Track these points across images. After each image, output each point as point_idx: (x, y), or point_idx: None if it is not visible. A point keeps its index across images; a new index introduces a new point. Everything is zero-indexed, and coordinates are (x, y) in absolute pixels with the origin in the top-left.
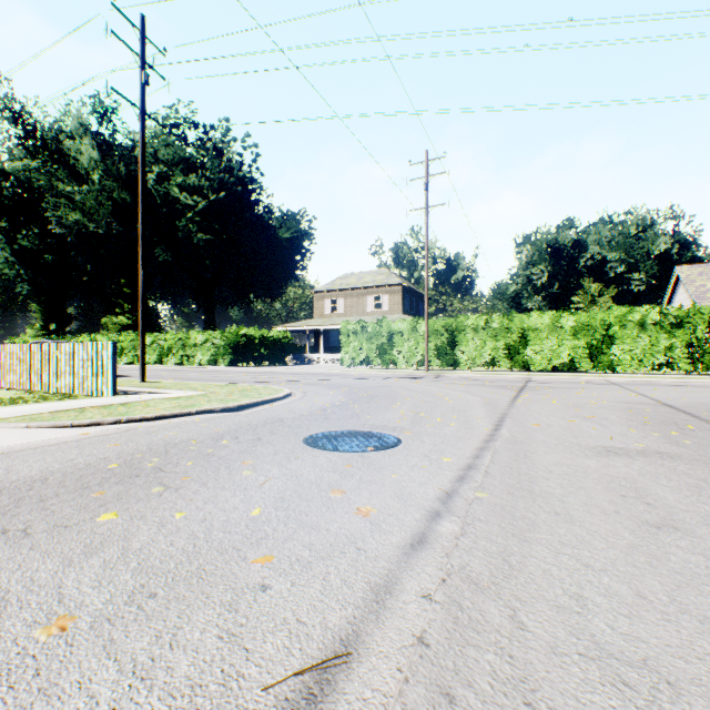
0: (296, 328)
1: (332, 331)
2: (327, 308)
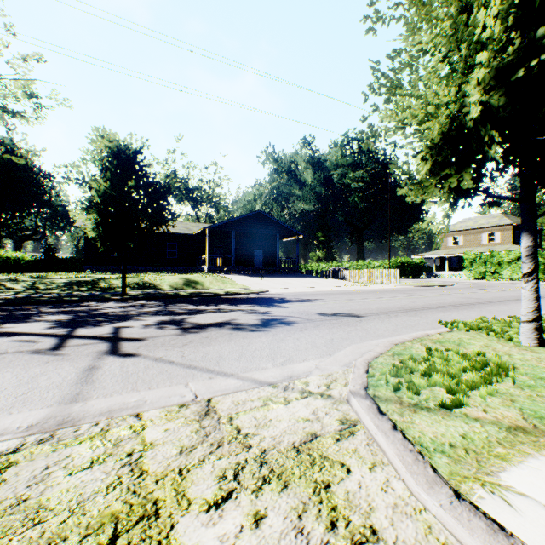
0: (428, 256)
1: (453, 257)
2: (449, 243)
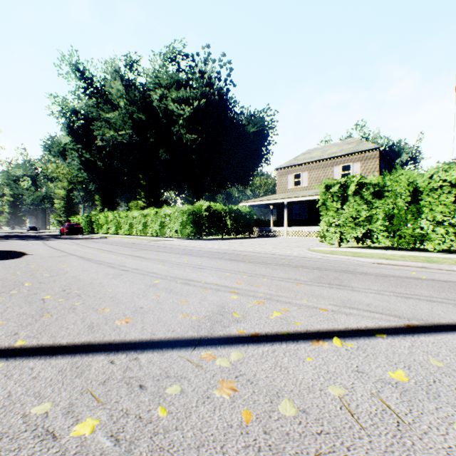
0: (260, 203)
1: (295, 204)
2: (290, 183)
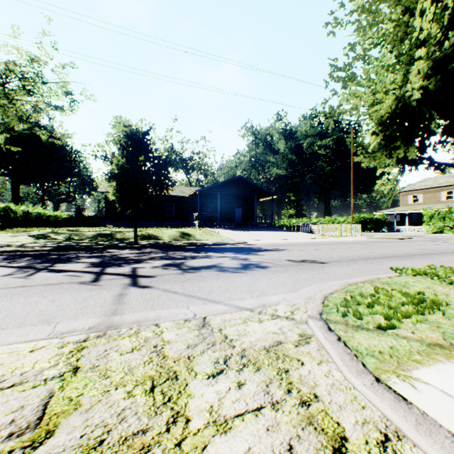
0: (389, 213)
1: (413, 213)
2: (409, 200)
